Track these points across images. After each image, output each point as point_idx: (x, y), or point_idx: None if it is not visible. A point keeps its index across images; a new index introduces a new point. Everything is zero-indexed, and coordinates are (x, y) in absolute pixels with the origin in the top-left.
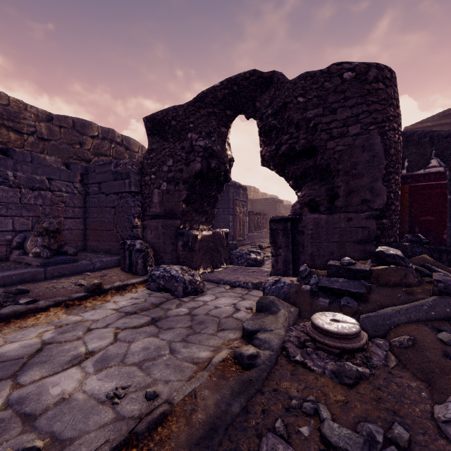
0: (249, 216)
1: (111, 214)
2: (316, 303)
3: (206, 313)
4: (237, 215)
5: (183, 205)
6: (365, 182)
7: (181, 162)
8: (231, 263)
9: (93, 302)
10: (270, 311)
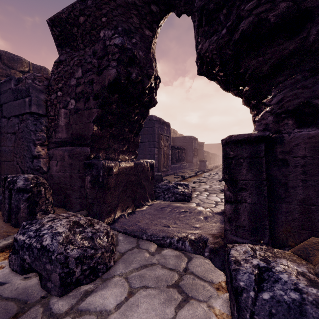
0: (172, 150)
1: (12, 142)
2: None
3: None
4: (161, 148)
5: (94, 127)
6: None
7: (92, 71)
8: (157, 197)
9: None
10: None
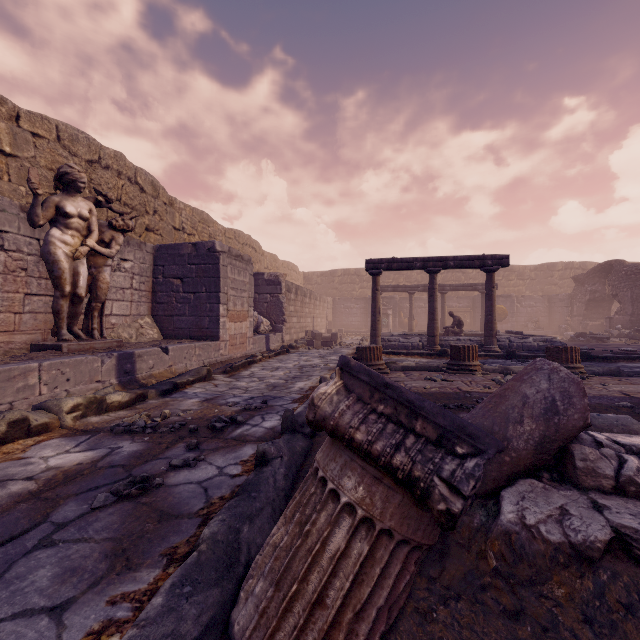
0: None
1: (558, 315)
2: None
3: None
4: None
5: (583, 312)
6: (626, 306)
7: (583, 295)
8: None
9: None
10: None
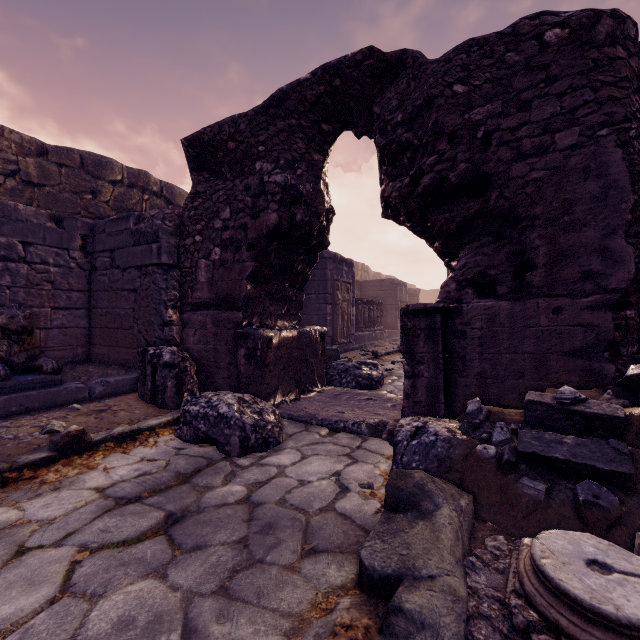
0: (357, 306)
1: (130, 302)
2: (516, 490)
3: (280, 498)
4: (338, 304)
5: (248, 286)
6: (590, 238)
7: (244, 212)
8: (330, 382)
9: (63, 471)
10: (417, 511)
